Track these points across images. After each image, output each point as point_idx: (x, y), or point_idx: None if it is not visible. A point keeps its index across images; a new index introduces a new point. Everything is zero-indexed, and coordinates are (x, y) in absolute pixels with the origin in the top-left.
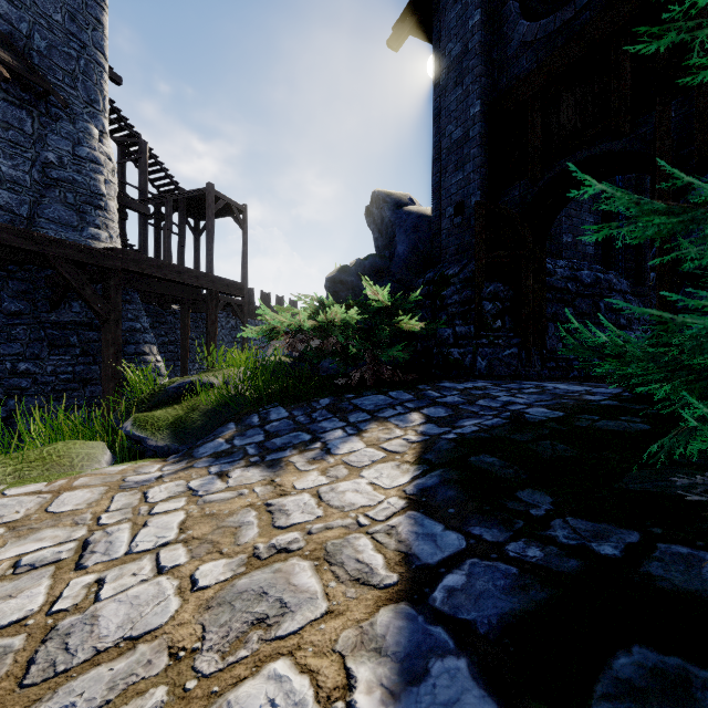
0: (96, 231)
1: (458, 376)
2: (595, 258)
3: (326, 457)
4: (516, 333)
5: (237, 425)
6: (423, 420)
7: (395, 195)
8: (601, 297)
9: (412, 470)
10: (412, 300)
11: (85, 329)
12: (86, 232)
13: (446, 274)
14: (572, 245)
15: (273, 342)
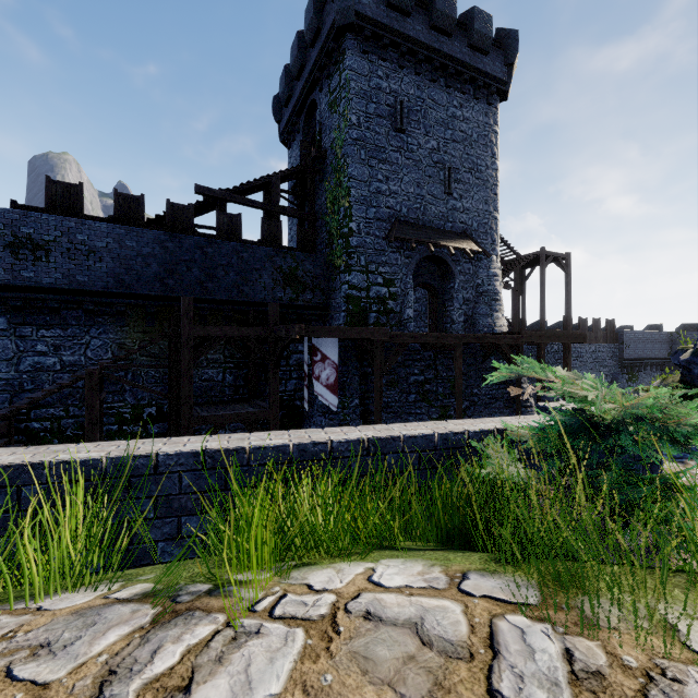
0: (497, 315)
1: None
2: None
3: None
4: None
5: None
6: None
7: None
8: None
9: None
10: None
11: (494, 370)
12: (493, 317)
13: None
14: None
15: None
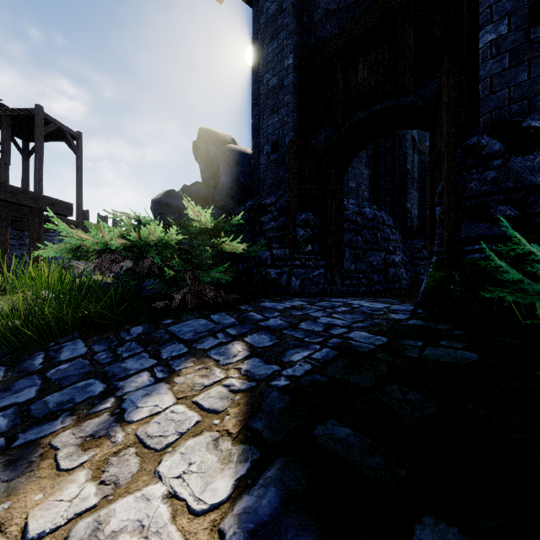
0: None
1: (275, 294)
2: (368, 201)
3: (114, 430)
4: (322, 256)
5: (7, 371)
6: (247, 353)
7: (219, 134)
8: (378, 229)
9: (235, 458)
10: (234, 223)
11: None
12: None
13: (264, 203)
14: (355, 189)
15: (74, 262)
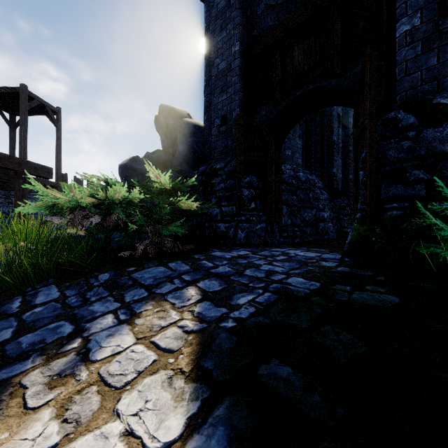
0: None
1: (224, 245)
2: (302, 167)
3: (79, 369)
4: (264, 212)
5: None
6: (199, 297)
7: (177, 109)
8: (310, 190)
9: (187, 396)
10: (189, 184)
11: None
12: None
13: (215, 168)
14: (291, 157)
15: (49, 218)
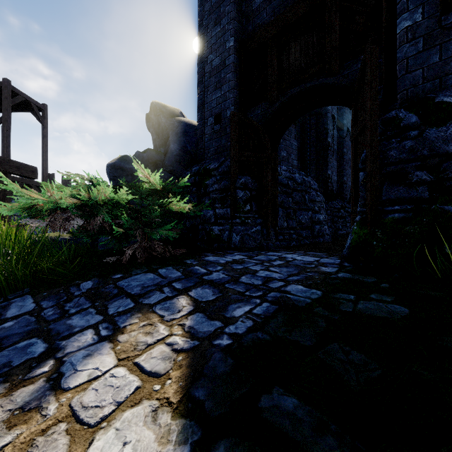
0: None
1: (218, 248)
2: (297, 168)
3: (47, 400)
4: (259, 215)
5: None
6: (191, 308)
7: (169, 107)
8: (305, 192)
9: (174, 437)
10: (181, 185)
11: None
12: None
13: (208, 168)
14: (286, 158)
15: (25, 221)
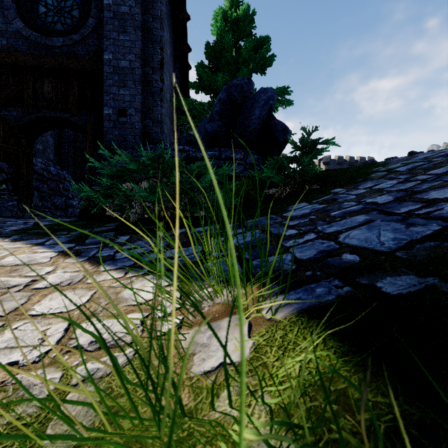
0: None
1: None
2: (54, 161)
3: None
4: (16, 193)
5: None
6: None
7: None
8: (60, 182)
9: None
10: None
11: None
12: None
13: None
14: (42, 151)
15: None
